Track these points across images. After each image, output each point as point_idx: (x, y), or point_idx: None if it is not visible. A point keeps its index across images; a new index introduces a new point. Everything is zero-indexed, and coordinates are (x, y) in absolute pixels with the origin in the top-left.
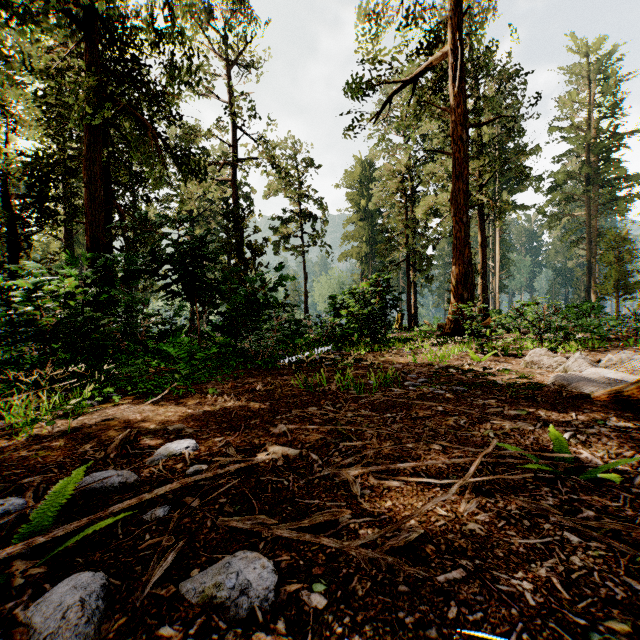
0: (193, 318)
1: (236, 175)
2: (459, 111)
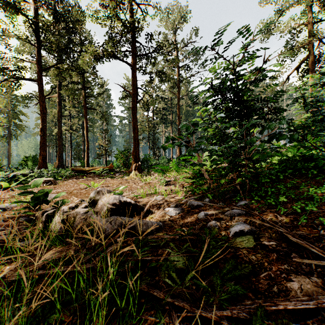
0: None
1: None
2: (59, 113)
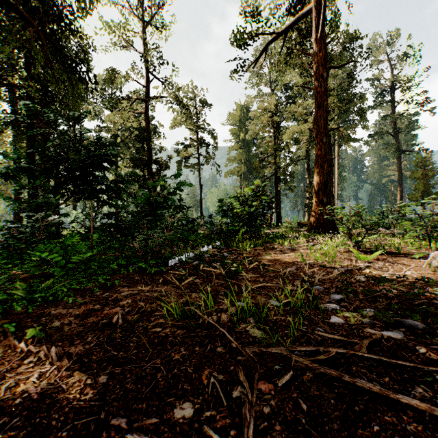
0: (103, 218)
1: (147, 109)
2: (320, 55)
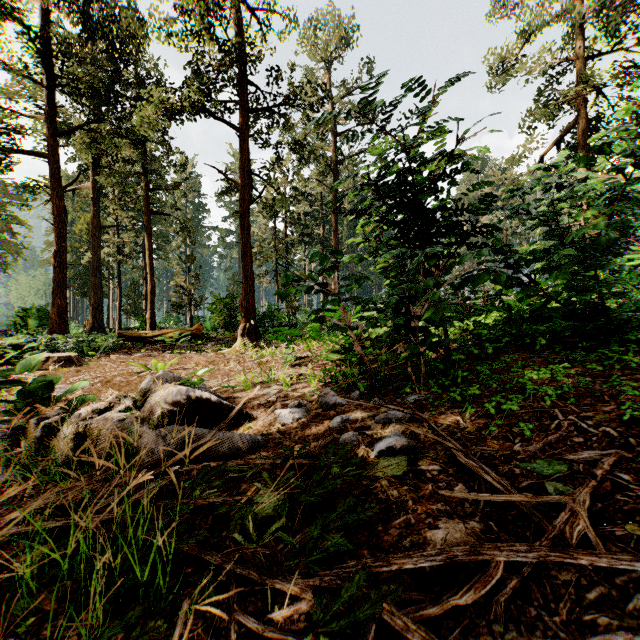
0: None
1: None
2: (94, 220)
